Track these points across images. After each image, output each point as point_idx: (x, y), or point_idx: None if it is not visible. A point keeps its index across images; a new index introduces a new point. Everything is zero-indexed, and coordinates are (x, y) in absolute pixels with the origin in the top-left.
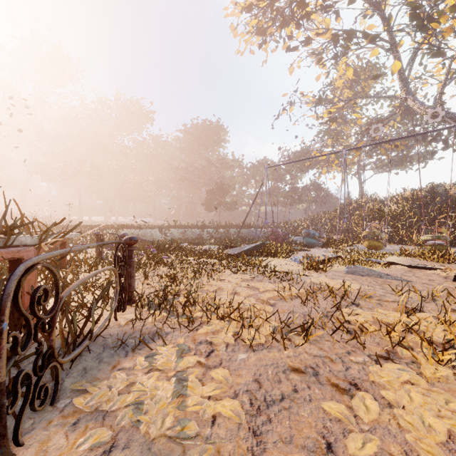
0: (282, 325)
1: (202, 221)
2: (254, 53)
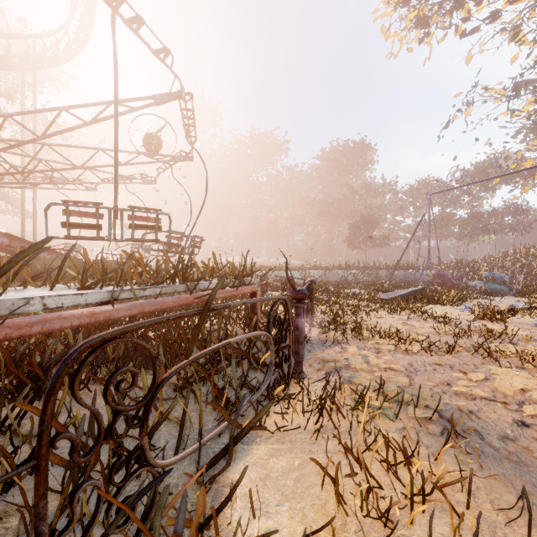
0: (432, 347)
1: (345, 262)
2: (412, 50)
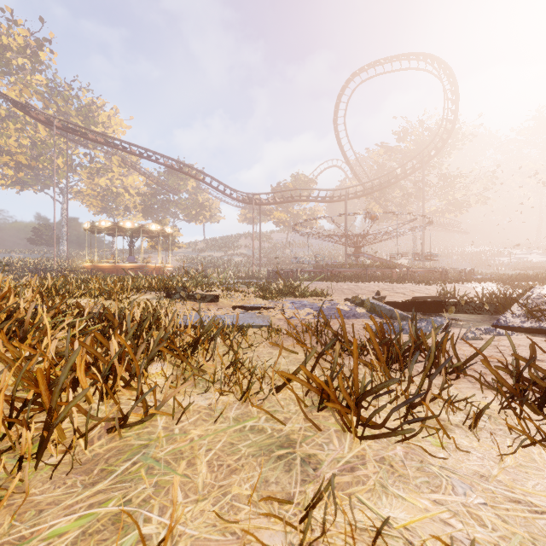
0: None
1: None
2: None
